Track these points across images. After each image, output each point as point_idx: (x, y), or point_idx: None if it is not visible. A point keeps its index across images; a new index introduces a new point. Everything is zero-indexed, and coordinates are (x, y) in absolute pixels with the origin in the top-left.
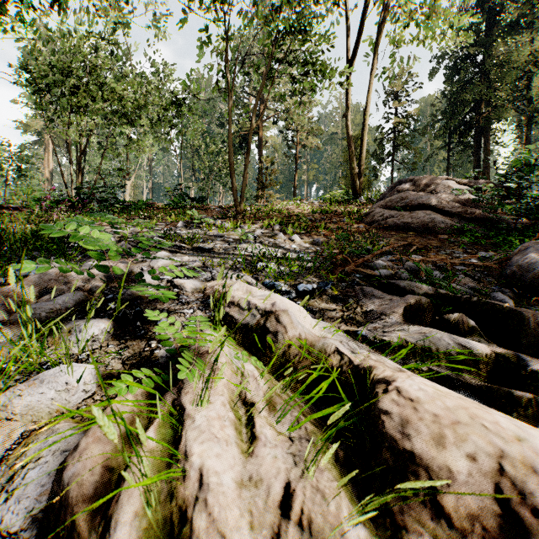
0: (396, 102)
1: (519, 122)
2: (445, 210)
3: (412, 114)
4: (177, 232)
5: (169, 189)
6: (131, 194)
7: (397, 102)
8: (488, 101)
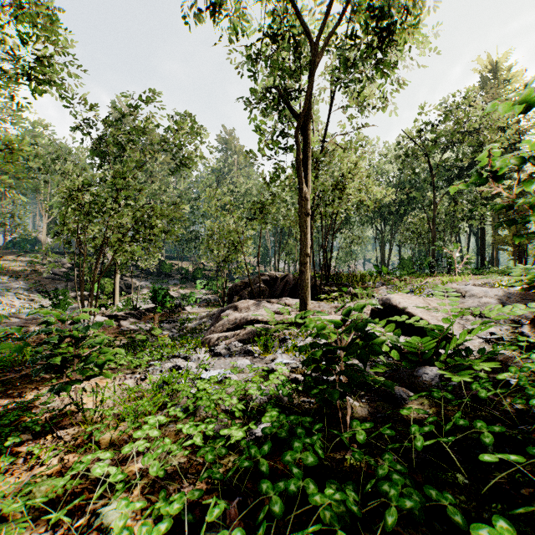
0: None
1: None
2: (60, 275)
3: None
4: None
5: None
6: None
7: None
8: None
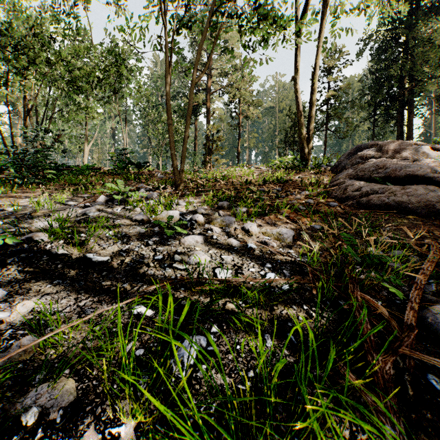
0: (329, 76)
1: (435, 96)
2: None
3: (343, 88)
4: (85, 214)
5: (114, 153)
6: (96, 158)
7: (331, 77)
8: (411, 77)
